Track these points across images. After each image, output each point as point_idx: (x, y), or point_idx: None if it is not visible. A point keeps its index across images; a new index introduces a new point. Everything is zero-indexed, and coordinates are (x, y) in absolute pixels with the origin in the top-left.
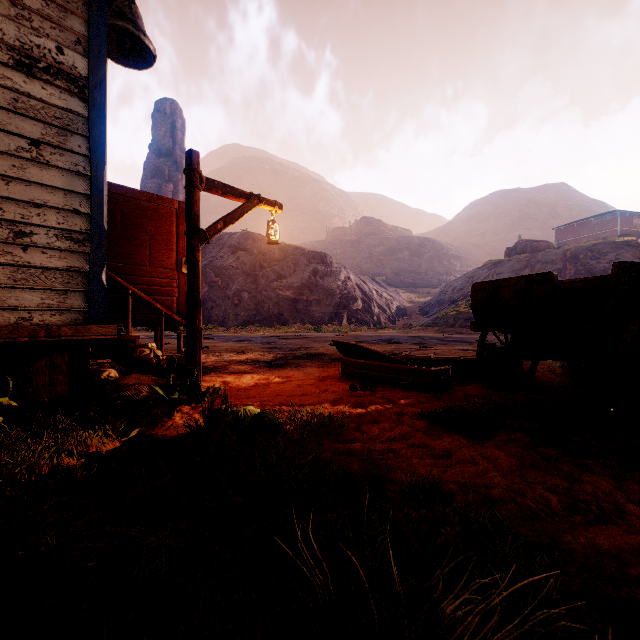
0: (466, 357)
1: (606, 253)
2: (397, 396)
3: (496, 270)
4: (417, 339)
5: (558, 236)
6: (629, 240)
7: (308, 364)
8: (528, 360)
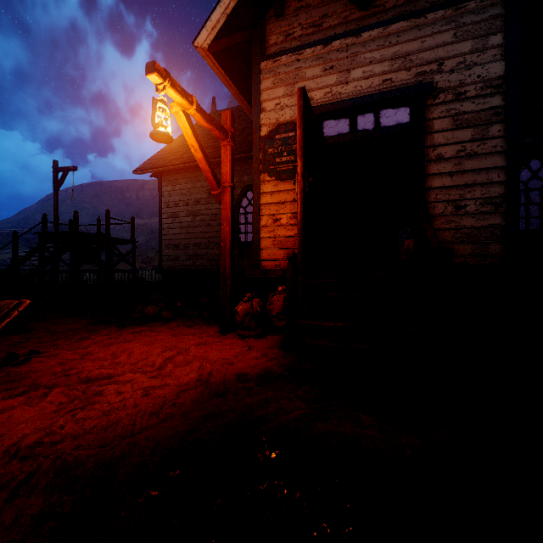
0: None
1: None
2: None
3: None
4: None
5: None
6: None
7: None
8: None
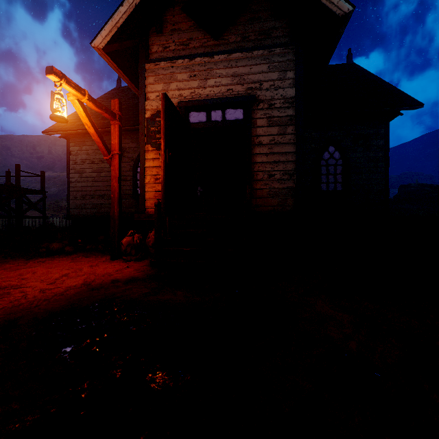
0: None
1: None
2: None
3: None
4: None
5: None
6: None
7: None
8: None
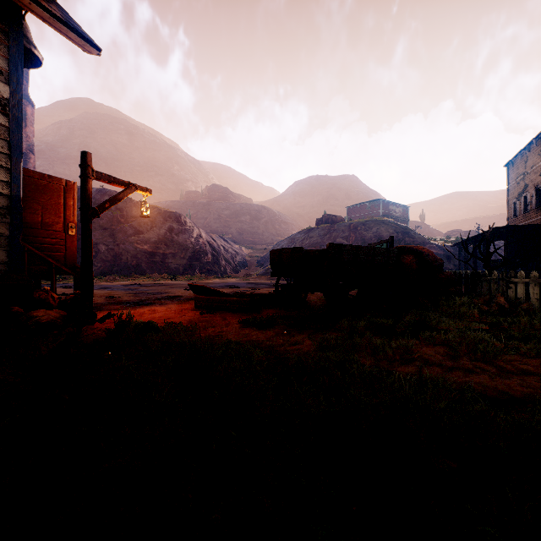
0: (272, 293)
1: (372, 227)
2: (229, 316)
3: (309, 235)
4: (252, 284)
5: (349, 213)
6: (384, 220)
7: (169, 302)
8: (312, 295)
